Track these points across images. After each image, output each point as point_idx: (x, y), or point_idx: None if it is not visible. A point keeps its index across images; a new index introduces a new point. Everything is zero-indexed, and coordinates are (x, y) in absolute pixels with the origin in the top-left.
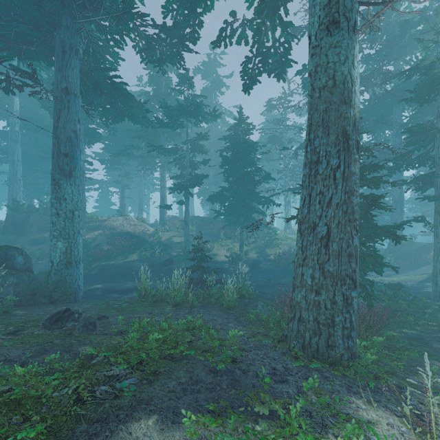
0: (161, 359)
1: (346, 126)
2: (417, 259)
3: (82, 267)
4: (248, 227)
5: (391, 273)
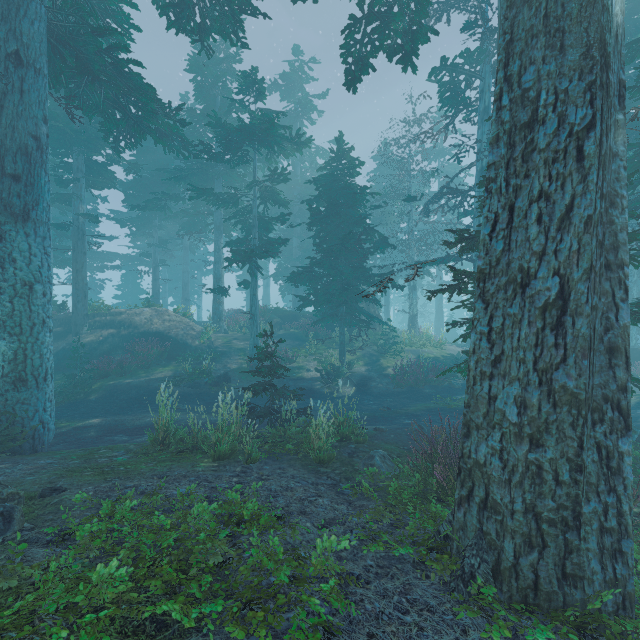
0: (127, 635)
1: (606, 31)
2: None
3: (52, 388)
4: (353, 324)
5: None
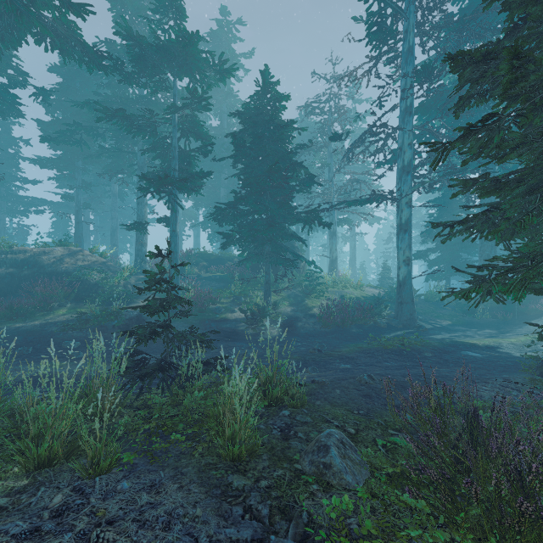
0: None
1: None
2: (522, 310)
3: None
4: (278, 262)
5: (493, 331)
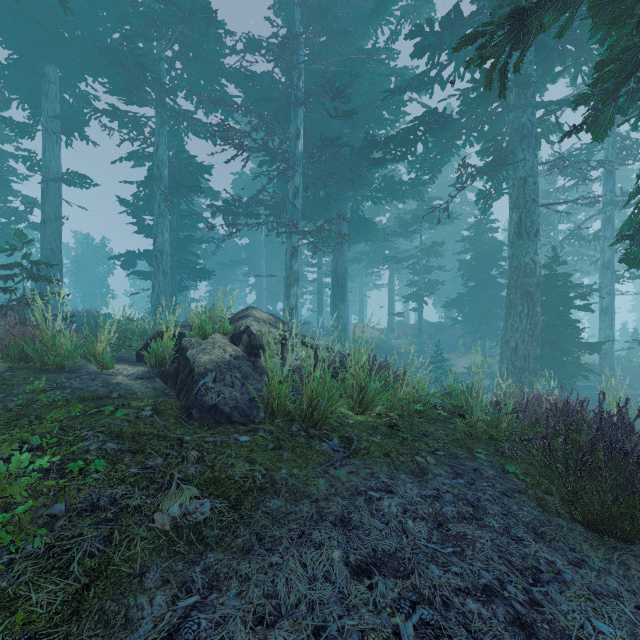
0: None
1: (528, 289)
2: None
3: None
4: (491, 337)
5: None
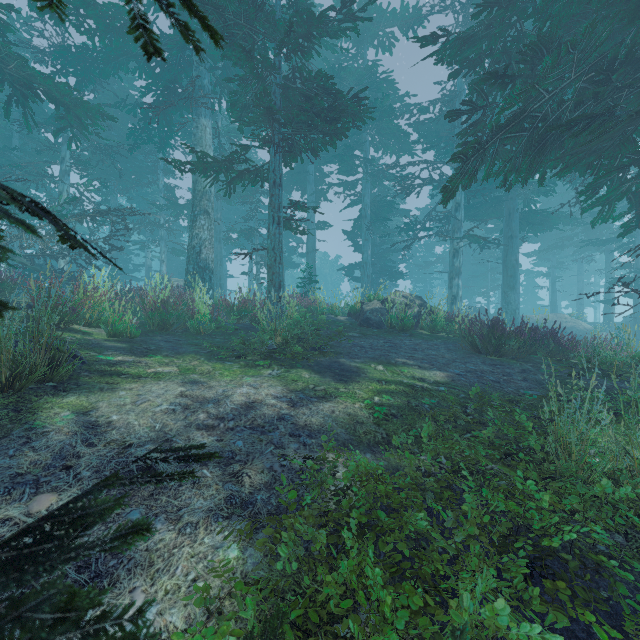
0: None
1: None
2: None
3: None
4: None
5: None
